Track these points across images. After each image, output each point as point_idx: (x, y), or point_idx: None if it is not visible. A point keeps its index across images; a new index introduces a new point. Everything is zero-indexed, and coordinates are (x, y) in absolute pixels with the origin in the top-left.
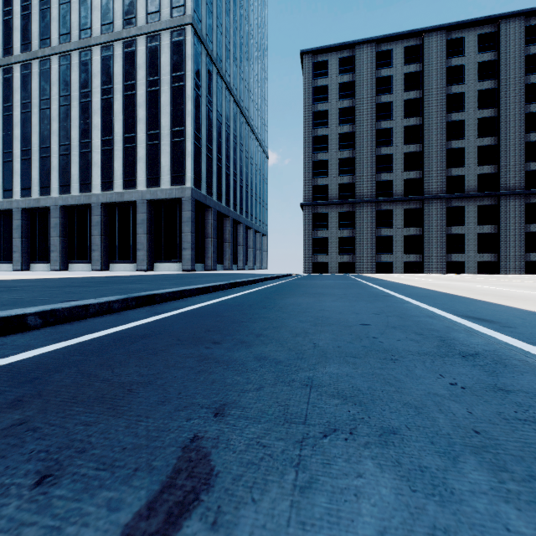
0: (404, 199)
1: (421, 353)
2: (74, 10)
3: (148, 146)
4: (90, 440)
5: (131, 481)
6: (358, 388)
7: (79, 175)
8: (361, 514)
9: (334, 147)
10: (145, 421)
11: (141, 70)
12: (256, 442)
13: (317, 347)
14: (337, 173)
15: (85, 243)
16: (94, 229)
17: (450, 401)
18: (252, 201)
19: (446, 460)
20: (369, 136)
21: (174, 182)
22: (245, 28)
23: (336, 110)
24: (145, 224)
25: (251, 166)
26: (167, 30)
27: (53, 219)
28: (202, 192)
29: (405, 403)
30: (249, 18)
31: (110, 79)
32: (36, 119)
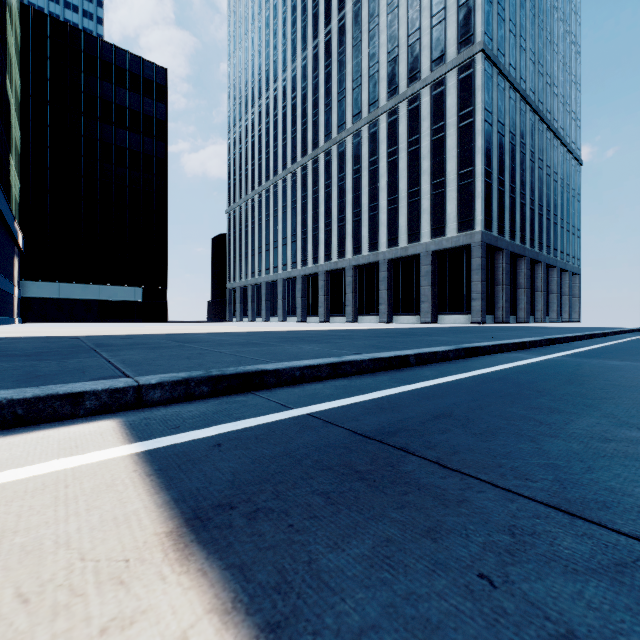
0: None
1: None
2: (364, 90)
3: (432, 197)
4: None
5: None
6: None
7: (368, 236)
8: None
9: None
10: None
11: (425, 122)
12: None
13: None
14: None
15: (372, 297)
16: (380, 285)
17: None
18: (555, 230)
19: None
20: None
21: (461, 228)
22: (546, 5)
23: None
24: (429, 275)
25: (554, 183)
26: (452, 70)
27: (347, 277)
28: (492, 233)
29: None
30: None
31: (395, 141)
32: (335, 195)
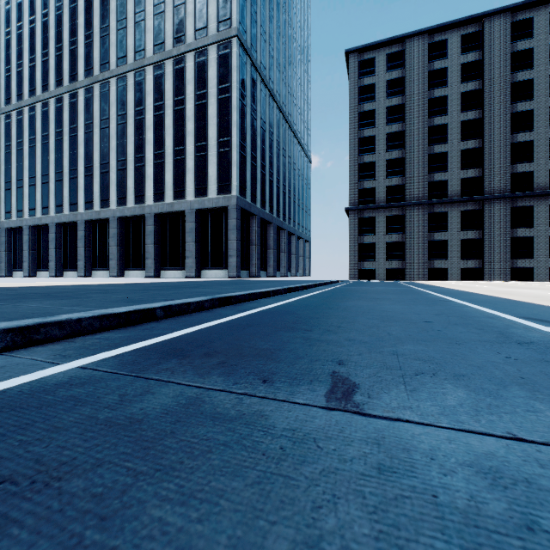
0: (460, 200)
1: (482, 340)
2: (130, 34)
3: (196, 158)
4: (273, 370)
5: (313, 384)
6: (433, 356)
7: (134, 188)
8: (448, 399)
9: (382, 148)
10: (297, 365)
11: (190, 85)
12: (374, 375)
13: (392, 335)
14: (385, 175)
15: (139, 251)
16: (147, 238)
17: (505, 365)
18: (295, 207)
19: (499, 386)
20: (421, 134)
21: (221, 191)
22: (288, 32)
23: (384, 108)
24: (193, 232)
25: (294, 171)
26: (213, 44)
27: (111, 229)
28: (247, 200)
29: (470, 364)
30: (291, 22)
31: (162, 96)
32: (97, 138)
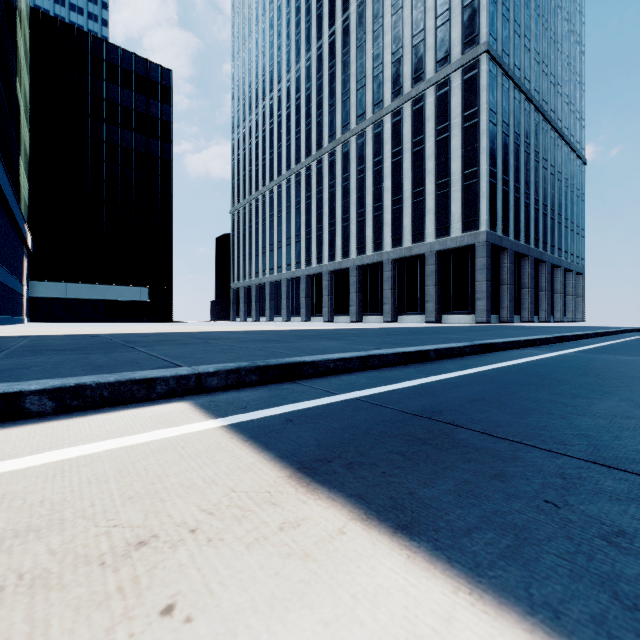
0: None
1: None
2: (368, 90)
3: (437, 197)
4: None
5: None
6: None
7: (373, 236)
8: None
9: None
10: None
11: (430, 122)
12: None
13: None
14: None
15: (376, 297)
16: (385, 284)
17: None
18: (560, 230)
19: None
20: None
21: (466, 228)
22: (550, 5)
23: None
24: (433, 275)
25: (559, 183)
26: (457, 70)
27: (351, 277)
28: (497, 233)
29: None
30: None
31: (400, 142)
32: (339, 195)
